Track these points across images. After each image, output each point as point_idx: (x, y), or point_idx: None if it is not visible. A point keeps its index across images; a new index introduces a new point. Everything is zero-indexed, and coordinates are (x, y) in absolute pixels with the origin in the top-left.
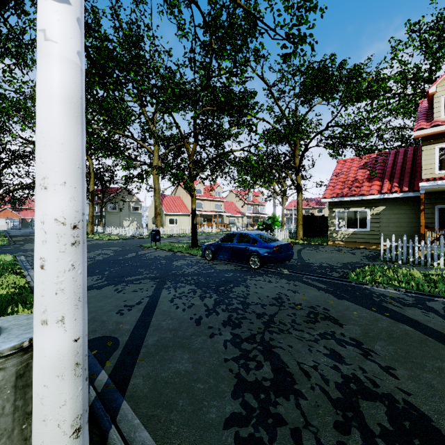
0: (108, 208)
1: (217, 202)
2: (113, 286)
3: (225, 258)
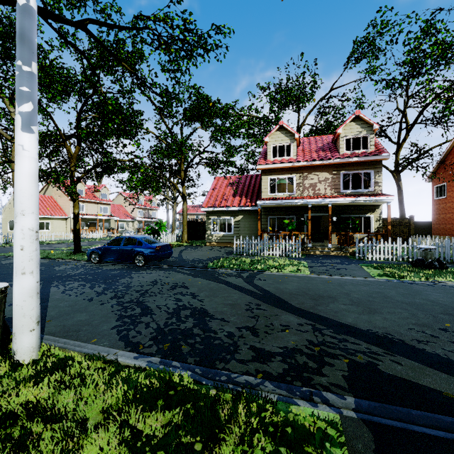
0: None
1: (104, 205)
2: None
3: (113, 259)
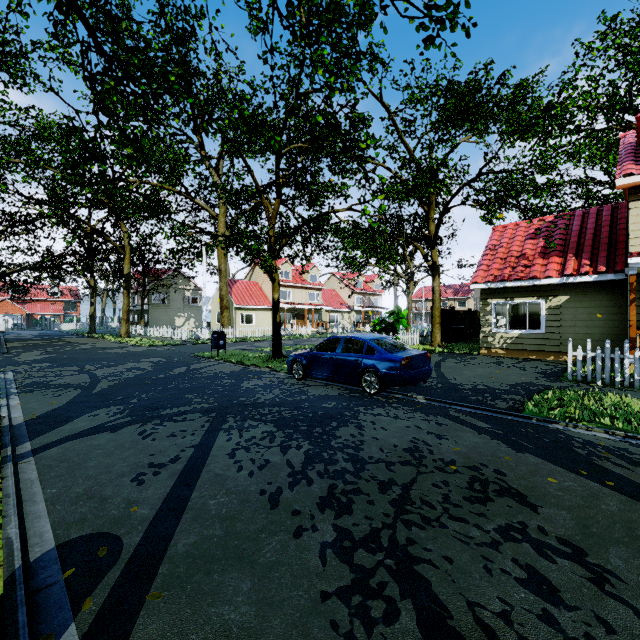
0: (152, 300)
1: (313, 291)
2: (138, 426)
3: (324, 376)
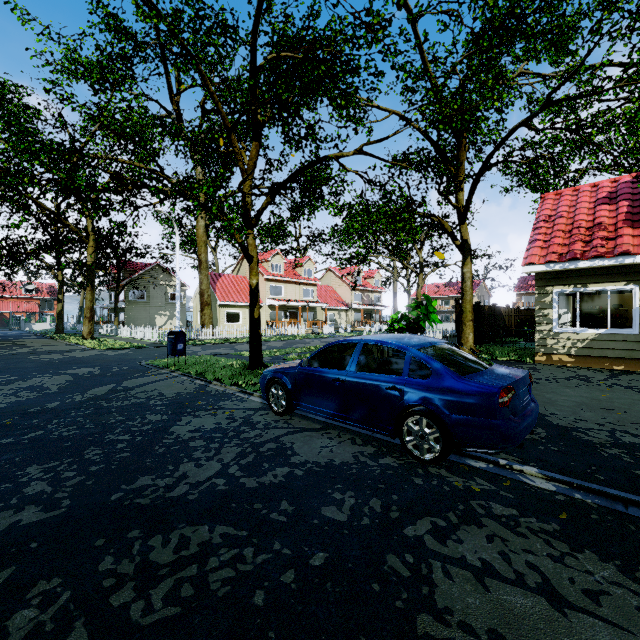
0: (129, 296)
1: (307, 286)
2: None
3: (323, 413)
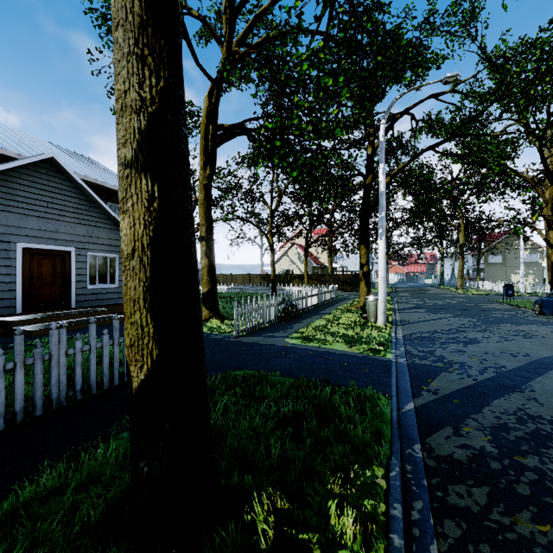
0: (488, 260)
1: None
2: (428, 313)
3: (549, 312)
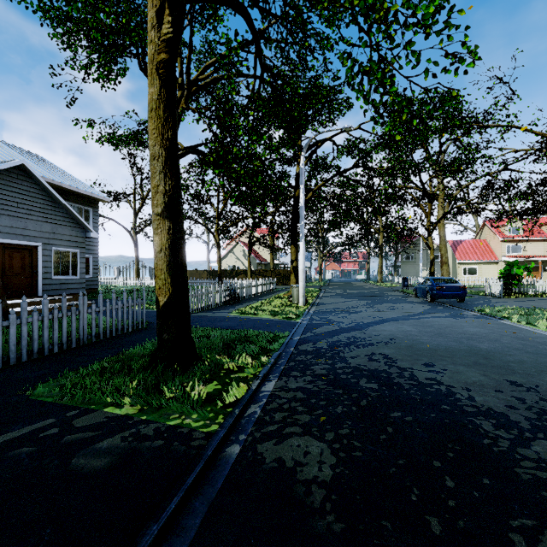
0: (403, 259)
1: None
2: (341, 298)
3: (420, 295)
